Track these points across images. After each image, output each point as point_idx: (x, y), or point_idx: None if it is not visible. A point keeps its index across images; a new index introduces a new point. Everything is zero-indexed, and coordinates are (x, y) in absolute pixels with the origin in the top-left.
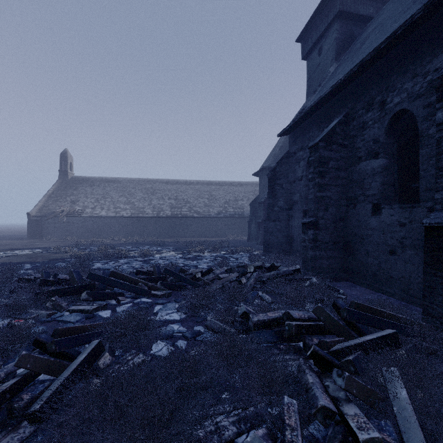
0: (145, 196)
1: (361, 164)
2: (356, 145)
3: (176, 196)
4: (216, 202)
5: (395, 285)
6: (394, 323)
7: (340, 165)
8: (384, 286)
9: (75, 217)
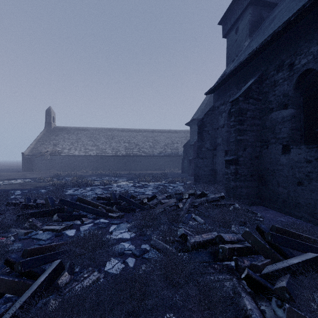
0: (106, 141)
1: (273, 114)
2: (268, 99)
3: (129, 140)
4: (158, 145)
5: (302, 210)
6: (312, 246)
7: (255, 114)
8: (293, 210)
9: (56, 156)
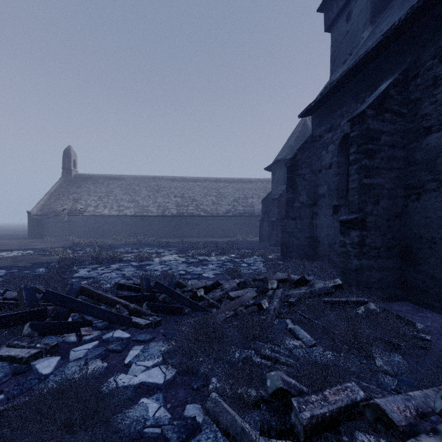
0: (149, 194)
1: (431, 137)
2: (420, 111)
3: (182, 193)
4: (224, 200)
5: None
6: None
7: (395, 140)
8: None
9: (77, 216)
